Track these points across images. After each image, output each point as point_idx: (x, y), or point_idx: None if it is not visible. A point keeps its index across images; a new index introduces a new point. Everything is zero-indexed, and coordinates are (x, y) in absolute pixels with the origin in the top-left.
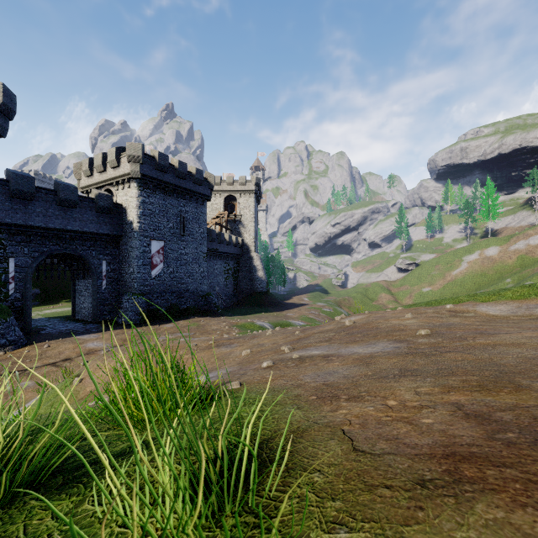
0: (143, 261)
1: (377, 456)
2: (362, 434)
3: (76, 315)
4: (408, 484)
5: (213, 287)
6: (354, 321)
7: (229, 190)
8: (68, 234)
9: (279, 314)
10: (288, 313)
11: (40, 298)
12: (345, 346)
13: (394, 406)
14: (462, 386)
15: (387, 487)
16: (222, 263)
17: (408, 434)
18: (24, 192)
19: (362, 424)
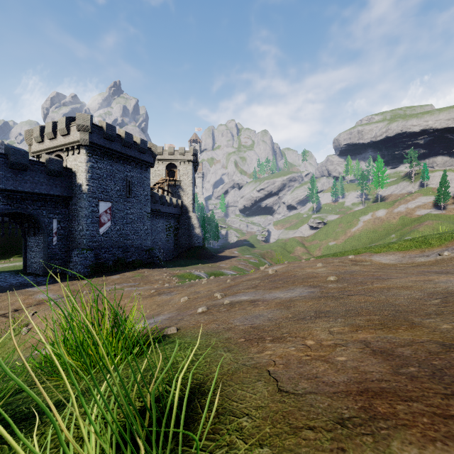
0: (91, 219)
1: (300, 396)
2: (286, 374)
3: (27, 269)
4: (330, 424)
5: (156, 242)
6: (276, 270)
7: (170, 159)
8: (19, 194)
9: (213, 265)
10: (221, 264)
11: None
12: (269, 292)
13: (312, 345)
14: (367, 325)
15: (310, 429)
16: (164, 222)
17: (326, 372)
18: None
19: (285, 365)
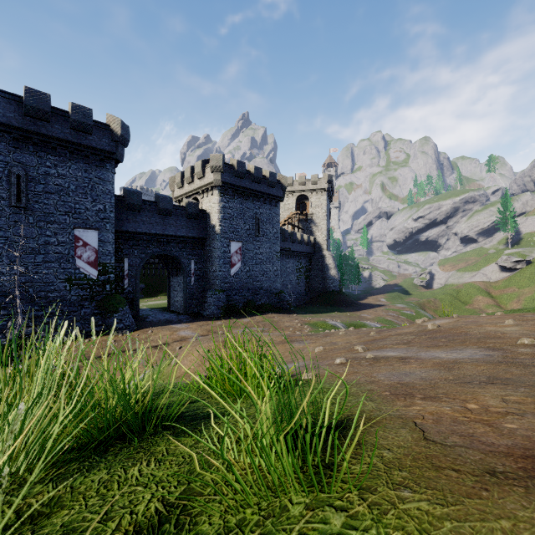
0: (223, 260)
1: (448, 447)
2: (435, 428)
3: (171, 307)
4: (477, 472)
5: (285, 285)
6: (438, 325)
7: (301, 190)
8: (165, 238)
9: (353, 315)
10: (363, 314)
11: (145, 291)
12: (426, 350)
13: (474, 409)
14: None
15: (454, 470)
16: (294, 262)
17: (486, 434)
18: (135, 205)
19: (436, 420)
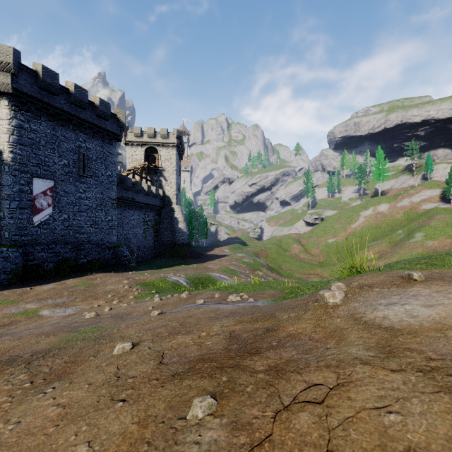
0: (19, 202)
1: None
2: None
3: None
4: None
5: (129, 238)
6: None
7: (150, 141)
8: None
9: (199, 266)
10: (209, 265)
11: None
12: None
13: None
14: None
15: None
16: (140, 214)
17: None
18: None
19: None
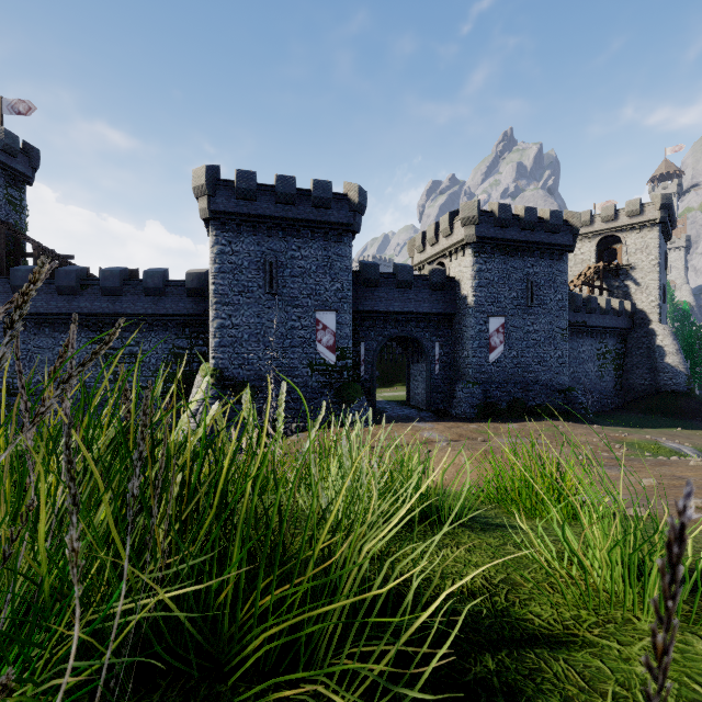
0: (478, 342)
1: None
2: None
3: (411, 401)
4: None
5: (576, 378)
6: None
7: (606, 228)
8: (404, 316)
9: None
10: None
11: (379, 380)
12: None
13: None
14: None
15: None
16: (593, 343)
17: None
18: (371, 279)
19: None
